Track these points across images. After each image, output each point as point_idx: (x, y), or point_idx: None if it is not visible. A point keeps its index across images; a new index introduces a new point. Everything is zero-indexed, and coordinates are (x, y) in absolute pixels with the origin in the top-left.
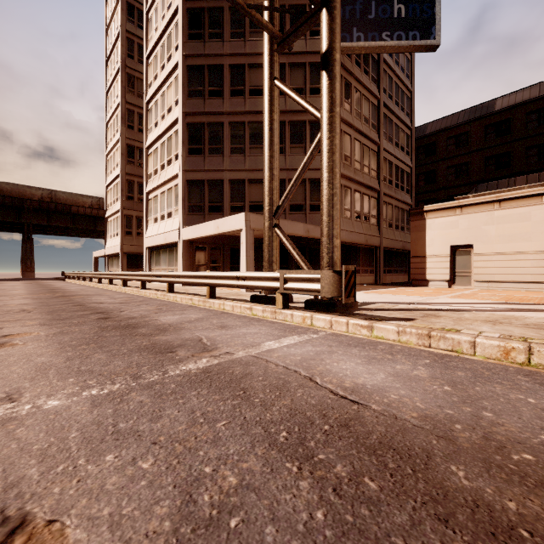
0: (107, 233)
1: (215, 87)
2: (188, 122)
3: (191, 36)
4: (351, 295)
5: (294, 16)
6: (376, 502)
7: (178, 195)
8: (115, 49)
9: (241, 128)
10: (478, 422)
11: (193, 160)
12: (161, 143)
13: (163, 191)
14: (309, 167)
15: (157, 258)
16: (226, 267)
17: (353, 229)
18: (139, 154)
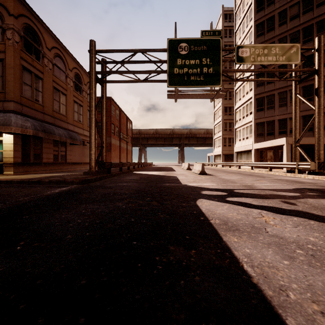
0: (214, 145)
1: None
2: (256, 98)
3: None
4: (321, 169)
5: (319, 26)
6: (292, 182)
7: (252, 130)
8: None
9: (285, 94)
10: (318, 183)
11: (259, 114)
12: (243, 107)
13: (243, 128)
14: None
15: (240, 156)
16: (276, 160)
17: None
18: (229, 109)
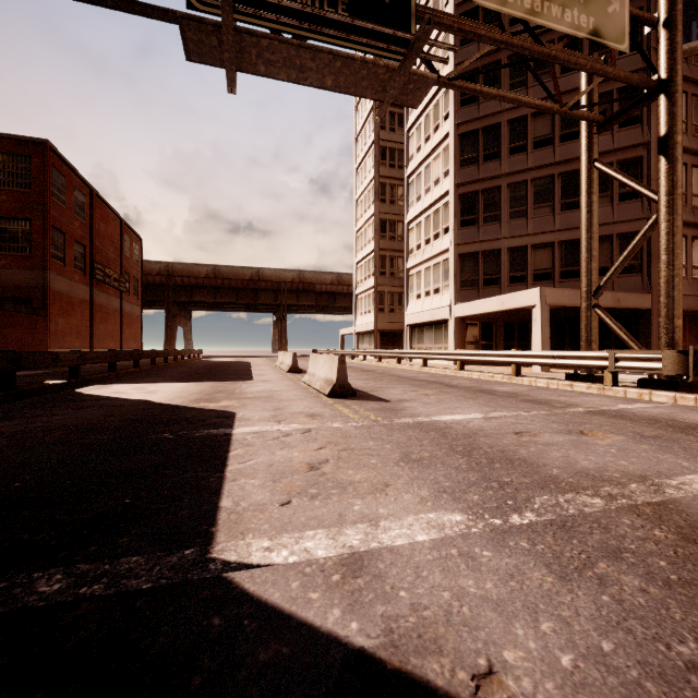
0: (357, 310)
1: (490, 150)
2: (460, 194)
3: (463, 103)
4: None
5: None
6: None
7: (449, 271)
8: (366, 124)
9: (523, 188)
10: None
11: (465, 232)
12: (426, 217)
13: (428, 267)
14: (618, 220)
15: (420, 336)
16: (499, 344)
17: (689, 291)
18: (391, 226)
